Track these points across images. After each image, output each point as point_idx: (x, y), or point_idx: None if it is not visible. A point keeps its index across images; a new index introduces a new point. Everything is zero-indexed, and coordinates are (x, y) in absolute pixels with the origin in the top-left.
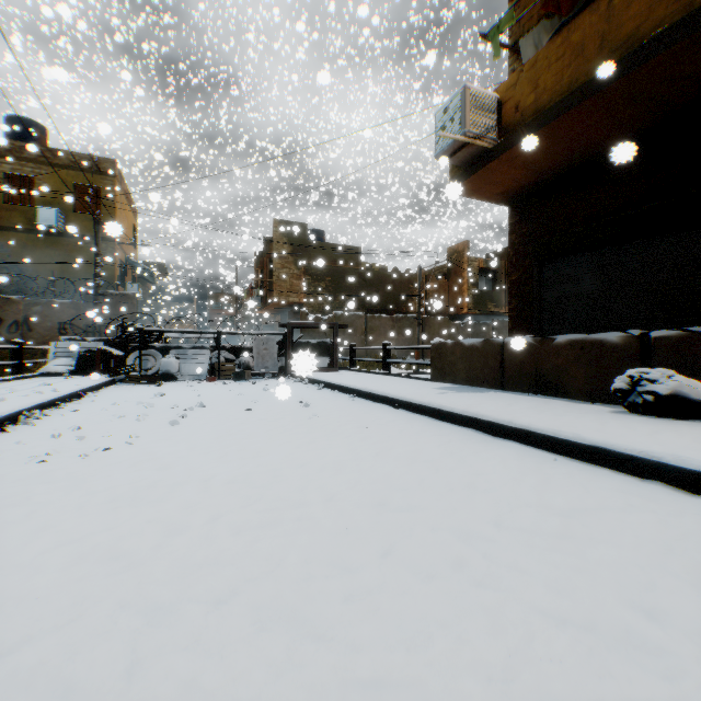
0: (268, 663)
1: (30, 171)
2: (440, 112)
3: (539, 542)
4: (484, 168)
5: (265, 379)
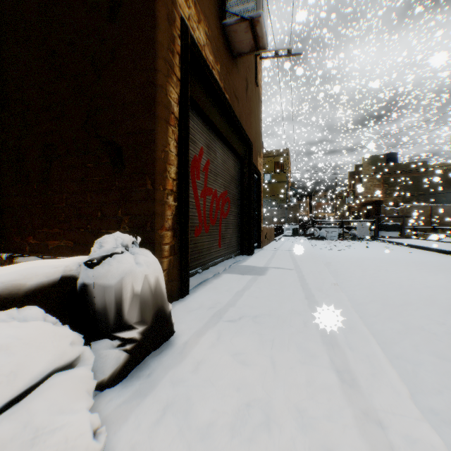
0: (387, 259)
1: None
2: None
3: (432, 260)
4: None
5: (364, 240)
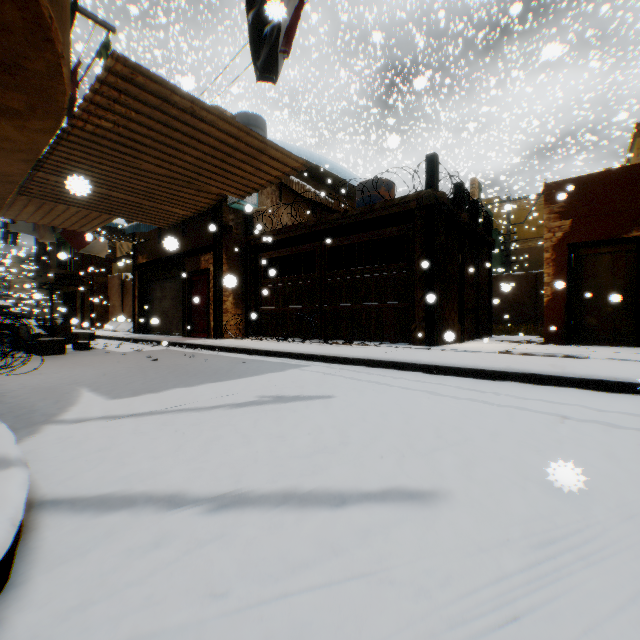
0: None
1: None
2: None
3: None
4: None
5: None
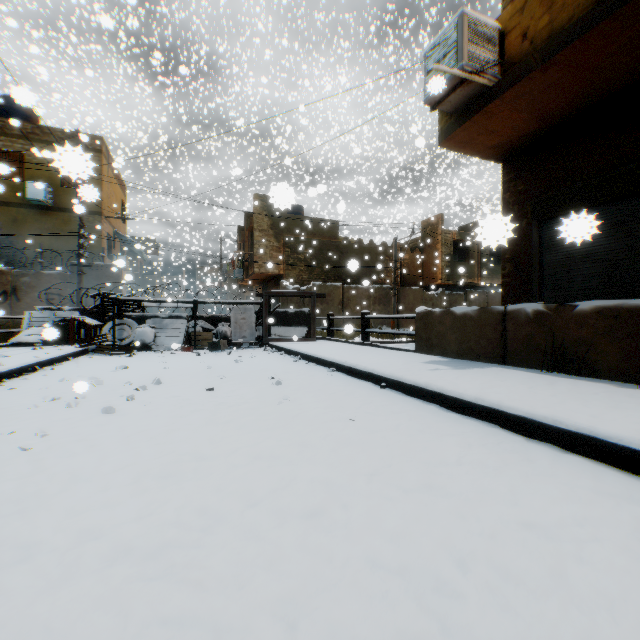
0: None
1: (20, 147)
2: (431, 49)
3: None
4: (481, 112)
5: (241, 349)
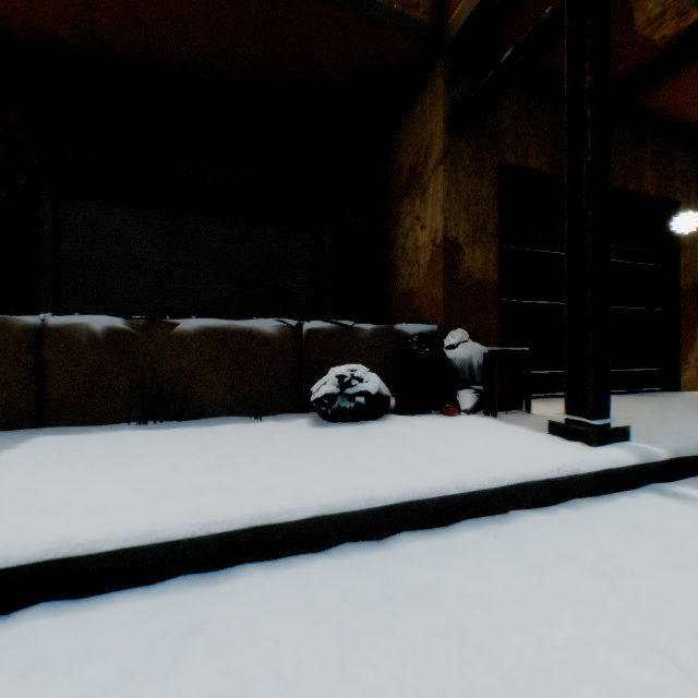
0: None
1: None
2: None
3: None
4: None
5: None
